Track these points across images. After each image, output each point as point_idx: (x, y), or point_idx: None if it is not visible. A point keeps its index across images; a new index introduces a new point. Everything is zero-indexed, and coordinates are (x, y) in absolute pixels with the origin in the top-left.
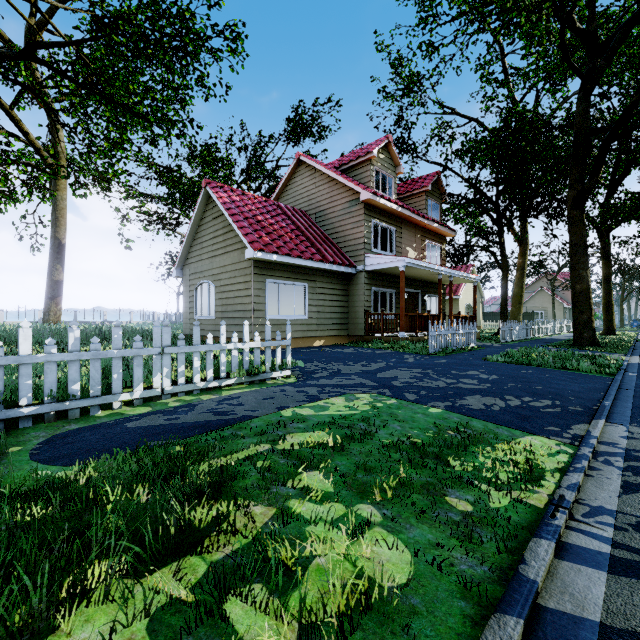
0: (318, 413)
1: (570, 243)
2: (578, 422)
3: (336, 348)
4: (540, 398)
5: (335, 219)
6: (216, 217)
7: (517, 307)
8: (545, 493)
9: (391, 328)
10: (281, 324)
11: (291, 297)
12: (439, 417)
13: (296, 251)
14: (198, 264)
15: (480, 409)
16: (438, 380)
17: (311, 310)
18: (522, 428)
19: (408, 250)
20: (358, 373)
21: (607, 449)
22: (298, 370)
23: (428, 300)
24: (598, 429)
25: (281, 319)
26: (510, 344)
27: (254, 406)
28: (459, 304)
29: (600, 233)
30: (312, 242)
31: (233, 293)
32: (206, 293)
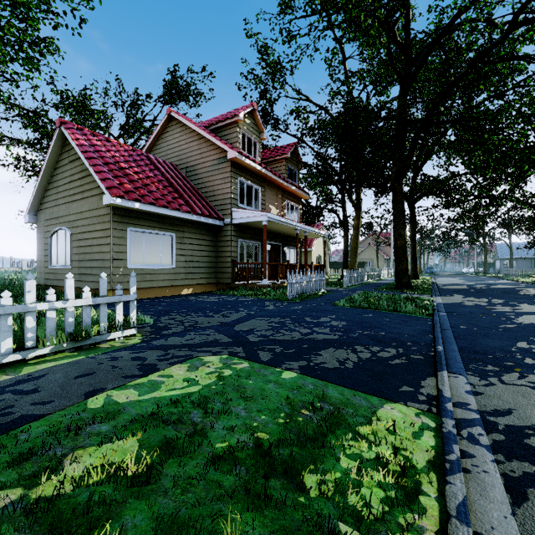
0: (142, 397)
1: (393, 208)
2: (425, 376)
3: (202, 296)
4: (386, 346)
5: (204, 174)
6: (73, 160)
7: (354, 258)
8: (432, 530)
9: (255, 276)
10: (146, 273)
11: (157, 246)
12: (293, 386)
13: (162, 201)
14: (53, 209)
15: (335, 368)
16: (294, 331)
17: (179, 259)
18: (379, 393)
19: (271, 207)
20: (216, 326)
21: (463, 414)
22: (149, 326)
23: (288, 251)
24: (447, 386)
25: (146, 268)
26: (351, 288)
27: (53, 393)
28: (312, 255)
29: (409, 204)
30: (181, 194)
31: (91, 241)
32: (62, 240)
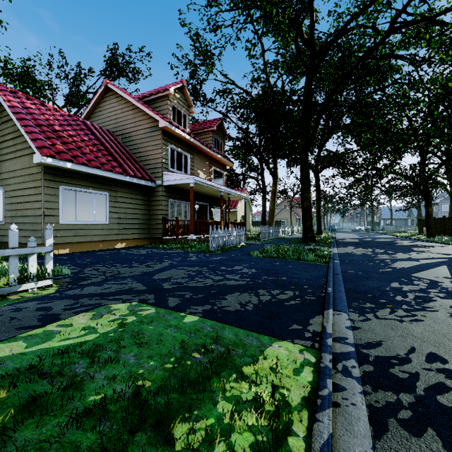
0: (29, 349)
1: (301, 175)
2: (314, 314)
3: (133, 249)
4: (285, 289)
5: (138, 141)
6: (5, 121)
7: (272, 217)
8: None
9: (183, 232)
10: (79, 229)
11: (91, 204)
12: (191, 329)
13: (95, 162)
14: None
15: (236, 310)
16: (208, 278)
17: (112, 216)
18: (270, 332)
19: (199, 172)
20: (136, 275)
21: (341, 348)
22: (70, 277)
23: (214, 211)
24: (330, 322)
25: (79, 224)
26: (267, 242)
27: None
28: (237, 215)
29: (315, 173)
30: (115, 157)
31: (23, 198)
32: None
